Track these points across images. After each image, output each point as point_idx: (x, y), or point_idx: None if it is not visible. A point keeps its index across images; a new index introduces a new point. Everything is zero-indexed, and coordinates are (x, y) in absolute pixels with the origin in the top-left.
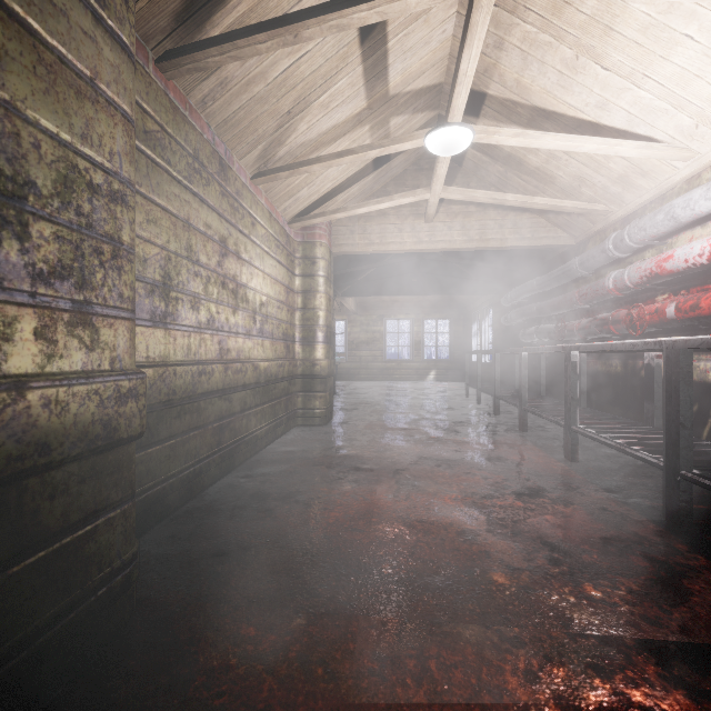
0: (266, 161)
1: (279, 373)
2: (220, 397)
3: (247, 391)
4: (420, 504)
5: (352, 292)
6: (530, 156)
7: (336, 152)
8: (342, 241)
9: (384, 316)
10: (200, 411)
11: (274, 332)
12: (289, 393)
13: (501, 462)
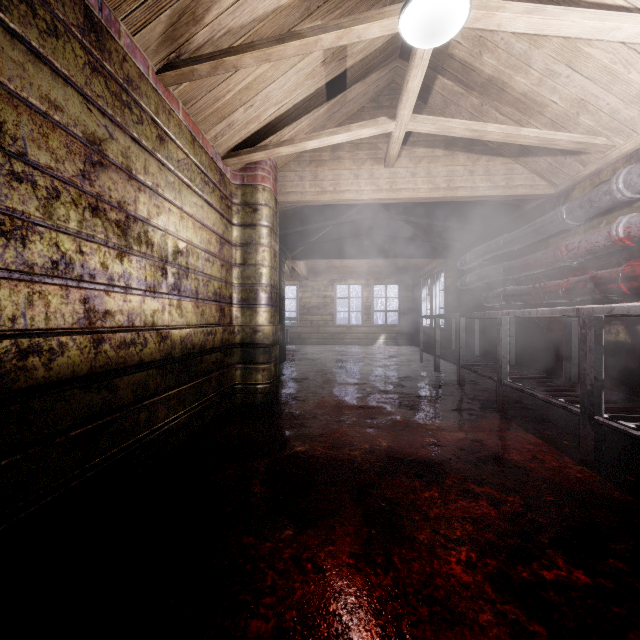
0: (177, 48)
1: (207, 343)
2: (87, 386)
3: (148, 371)
4: (413, 585)
5: (303, 255)
6: (517, 76)
7: (275, 36)
8: (290, 189)
9: (335, 281)
10: (30, 417)
11: (200, 291)
12: (224, 366)
13: (502, 467)
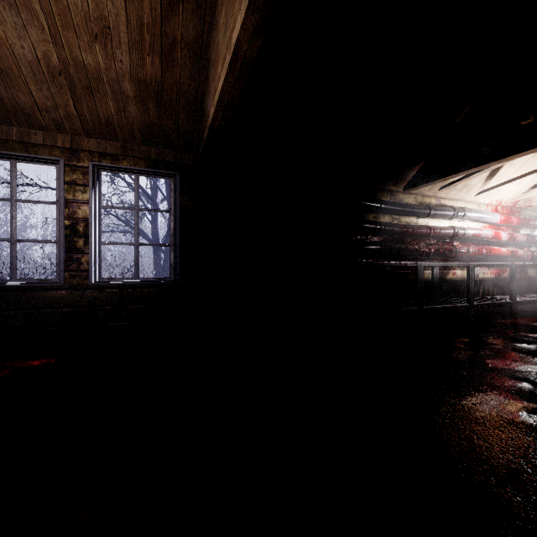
0: None
1: None
2: None
3: None
4: None
5: None
6: None
7: None
8: None
9: None
10: None
11: None
12: None
13: None
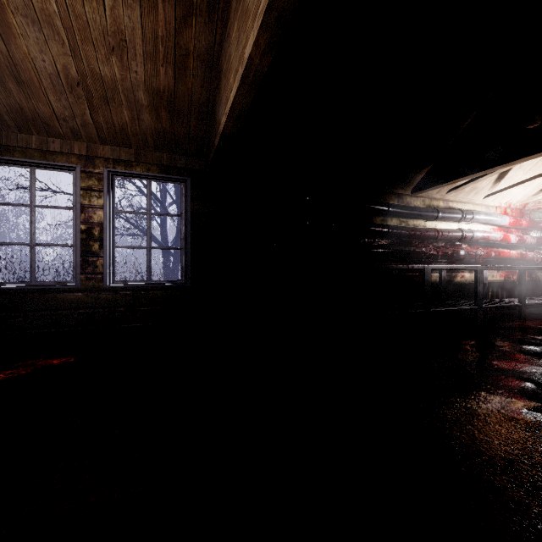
0: None
1: None
2: None
3: None
4: None
5: None
6: None
7: None
8: None
9: None
10: None
11: None
12: None
13: None
